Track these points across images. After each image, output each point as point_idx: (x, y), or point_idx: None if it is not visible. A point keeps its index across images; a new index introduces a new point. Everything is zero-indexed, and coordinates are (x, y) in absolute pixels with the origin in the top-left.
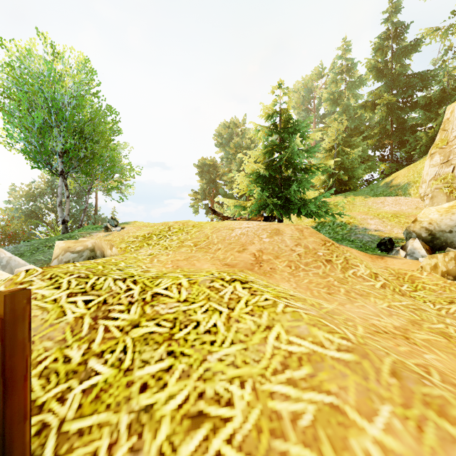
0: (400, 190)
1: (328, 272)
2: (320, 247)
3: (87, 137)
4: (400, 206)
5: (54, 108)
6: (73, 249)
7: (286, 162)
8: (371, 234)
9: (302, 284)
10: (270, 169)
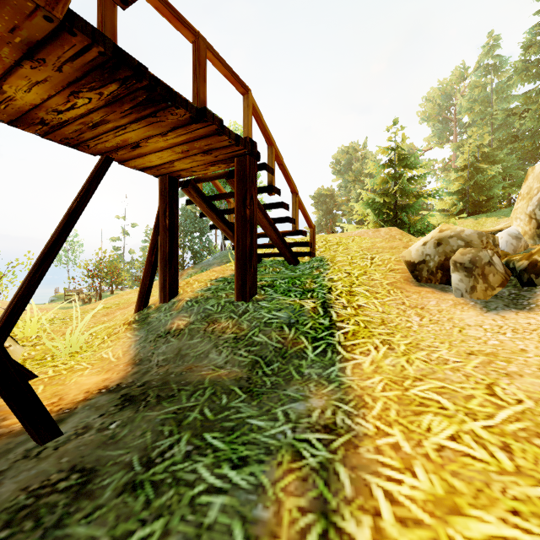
0: None
1: None
2: (398, 235)
3: None
4: None
5: None
6: None
7: (400, 189)
8: None
9: None
10: (385, 196)
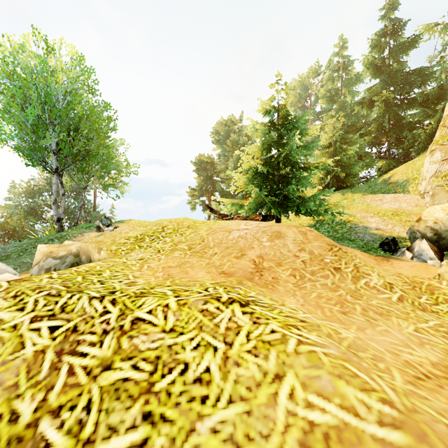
0: (399, 187)
1: (338, 283)
2: (326, 253)
3: (83, 134)
4: (400, 203)
5: (48, 104)
6: (56, 254)
7: (284, 159)
8: (372, 233)
9: (310, 299)
10: (268, 166)
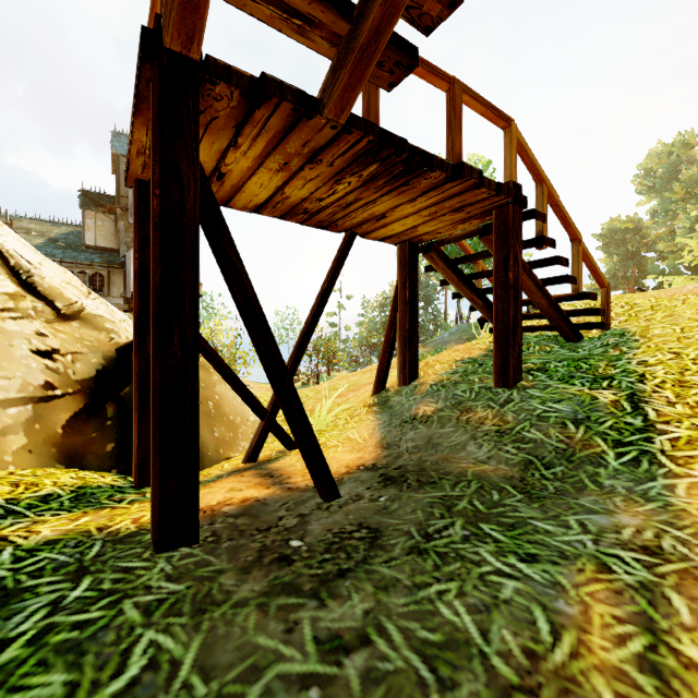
0: None
1: None
2: None
3: None
4: None
5: None
6: None
7: None
8: None
9: None
10: None
